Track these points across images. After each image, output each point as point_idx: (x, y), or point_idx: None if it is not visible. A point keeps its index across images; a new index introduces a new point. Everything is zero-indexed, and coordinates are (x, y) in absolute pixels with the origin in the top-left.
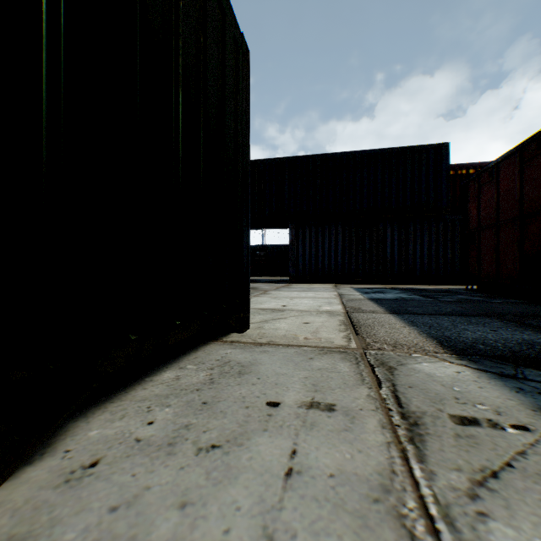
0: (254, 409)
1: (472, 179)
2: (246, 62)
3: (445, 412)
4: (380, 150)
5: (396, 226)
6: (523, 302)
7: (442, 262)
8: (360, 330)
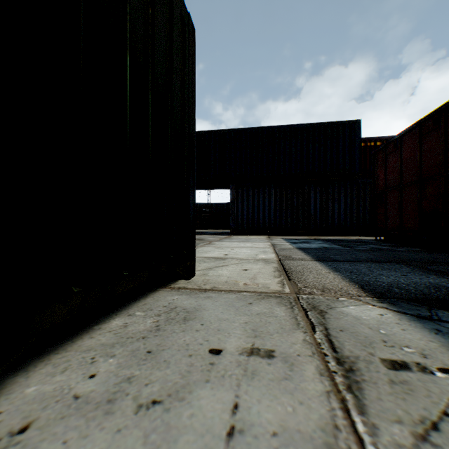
0: (197, 357)
1: (380, 149)
2: (192, 39)
3: (376, 355)
4: (306, 125)
5: (319, 187)
6: (422, 250)
7: (355, 217)
8: (292, 276)
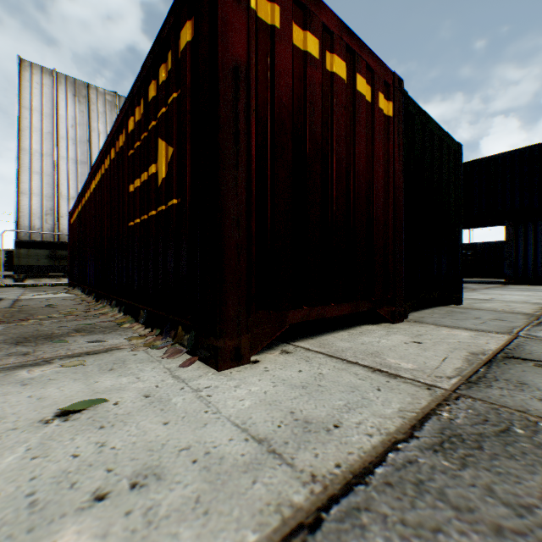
0: (469, 318)
1: None
2: (460, 155)
3: None
4: None
5: None
6: None
7: None
8: None
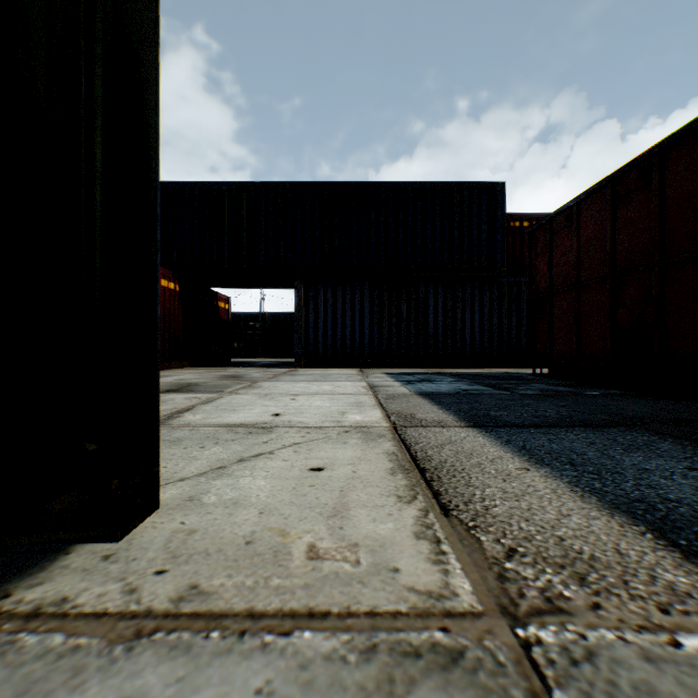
0: None
1: (543, 226)
2: None
3: None
4: (421, 184)
5: (441, 288)
6: (627, 393)
7: (497, 338)
8: (446, 493)
